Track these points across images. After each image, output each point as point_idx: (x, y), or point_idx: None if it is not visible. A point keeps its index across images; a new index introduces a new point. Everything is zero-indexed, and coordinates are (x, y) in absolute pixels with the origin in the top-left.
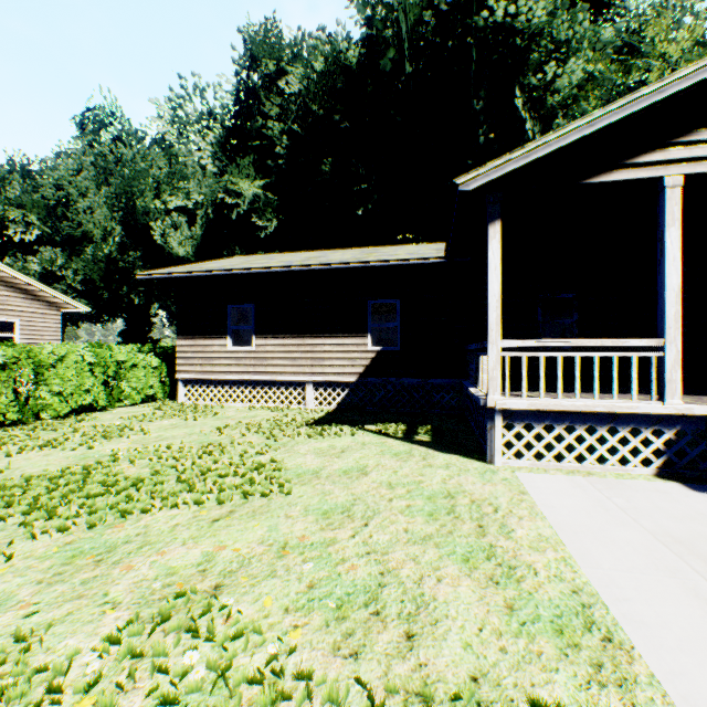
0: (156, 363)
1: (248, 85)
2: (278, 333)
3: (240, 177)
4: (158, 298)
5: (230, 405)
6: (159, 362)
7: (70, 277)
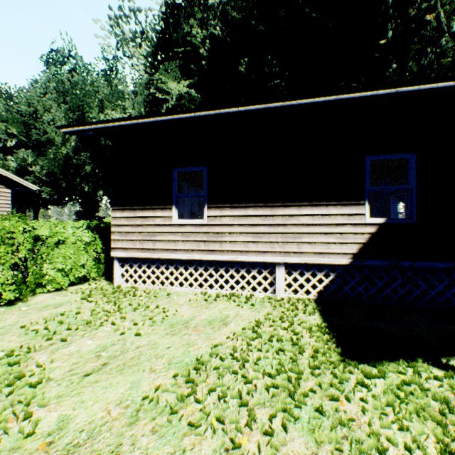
0: (88, 239)
1: (174, 1)
2: (238, 201)
3: (168, 76)
4: (102, 187)
5: (175, 290)
6: (92, 237)
7: (37, 171)
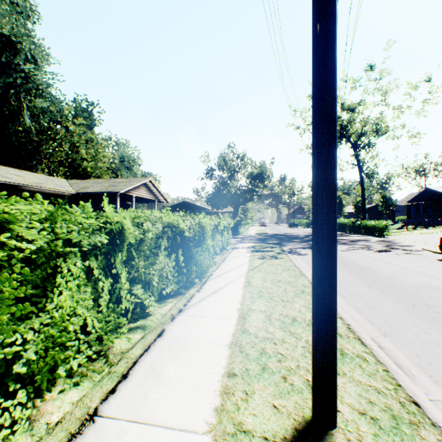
0: None
1: None
2: None
3: None
4: None
5: None
6: None
7: None
